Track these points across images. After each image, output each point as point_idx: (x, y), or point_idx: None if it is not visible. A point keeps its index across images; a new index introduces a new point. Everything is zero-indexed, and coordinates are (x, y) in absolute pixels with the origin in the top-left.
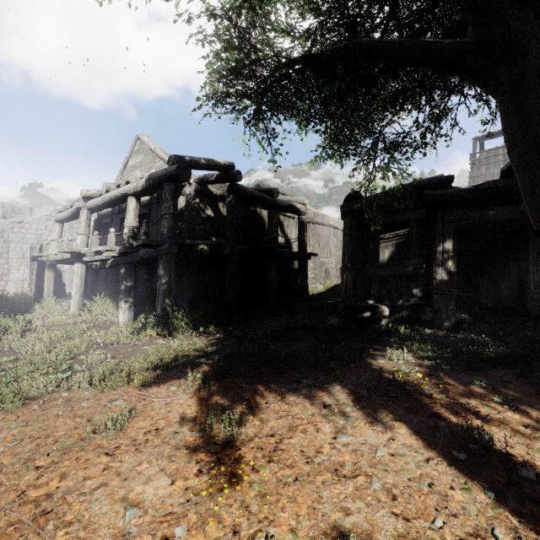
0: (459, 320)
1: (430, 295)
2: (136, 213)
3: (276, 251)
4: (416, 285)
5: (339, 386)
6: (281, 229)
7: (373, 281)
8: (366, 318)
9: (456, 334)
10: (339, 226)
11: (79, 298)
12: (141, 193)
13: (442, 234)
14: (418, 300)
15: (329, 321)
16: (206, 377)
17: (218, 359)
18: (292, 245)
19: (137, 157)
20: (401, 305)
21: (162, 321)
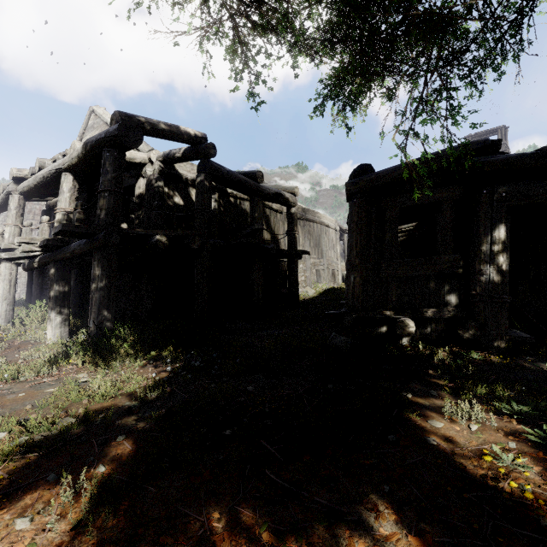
0: (515, 338)
1: (472, 304)
2: (73, 195)
3: (260, 247)
4: (450, 290)
5: (389, 519)
6: (267, 225)
7: (390, 284)
8: (381, 335)
9: (522, 362)
10: (331, 224)
11: (7, 307)
12: (78, 167)
13: (490, 218)
14: (455, 311)
15: (332, 340)
16: (104, 485)
17: (155, 419)
18: (279, 244)
19: (92, 134)
20: (430, 316)
21: (91, 344)
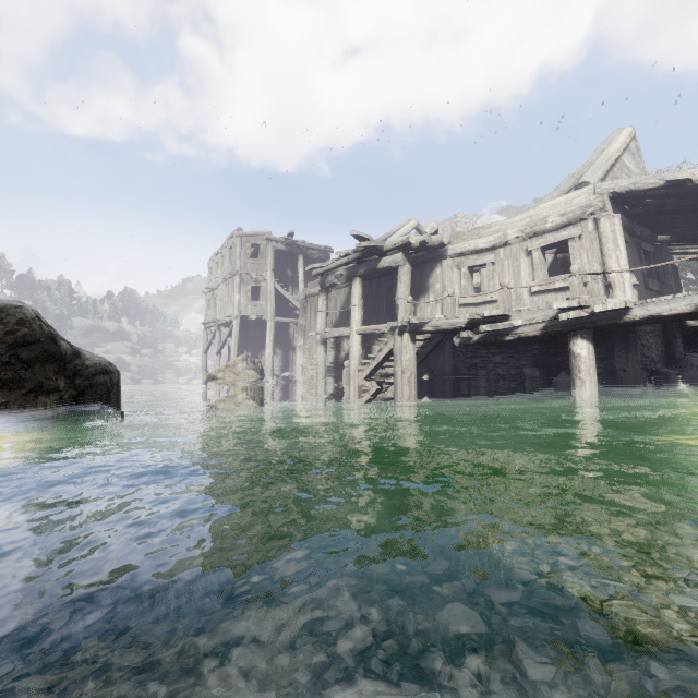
0: None
1: None
2: None
3: None
4: None
5: None
6: None
7: None
8: None
9: None
10: None
11: None
12: None
13: None
14: None
15: None
16: None
17: None
18: None
19: None
20: None
21: None
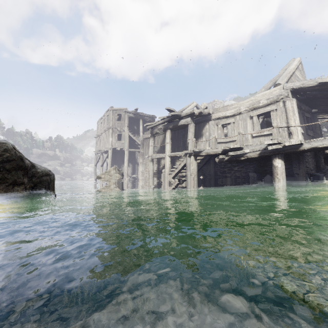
0: None
1: None
2: None
3: None
4: None
5: None
6: None
7: None
8: None
9: None
10: None
11: None
12: None
13: None
14: None
15: None
16: None
17: None
18: None
19: None
20: None
21: None
